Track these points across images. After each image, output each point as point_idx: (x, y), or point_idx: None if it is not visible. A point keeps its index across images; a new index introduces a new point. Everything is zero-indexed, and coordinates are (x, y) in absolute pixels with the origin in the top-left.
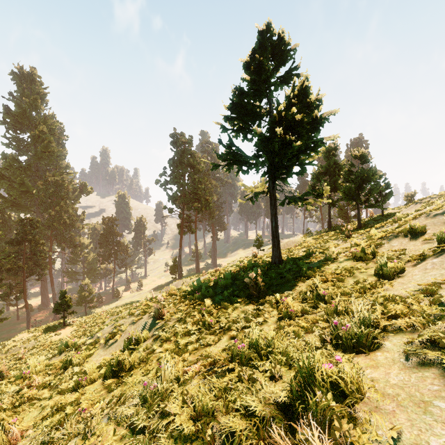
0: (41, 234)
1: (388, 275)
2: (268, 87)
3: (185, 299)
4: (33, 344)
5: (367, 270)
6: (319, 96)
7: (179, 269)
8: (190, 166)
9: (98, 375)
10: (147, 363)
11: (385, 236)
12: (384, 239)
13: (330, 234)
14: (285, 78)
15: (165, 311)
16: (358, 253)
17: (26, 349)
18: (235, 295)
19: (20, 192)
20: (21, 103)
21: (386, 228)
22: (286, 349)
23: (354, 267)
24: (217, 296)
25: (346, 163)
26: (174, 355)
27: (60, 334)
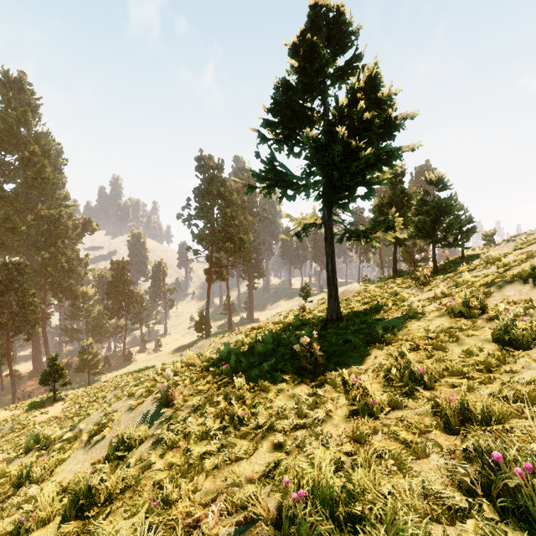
0: (32, 282)
1: (520, 342)
2: (322, 81)
3: (208, 373)
4: (11, 427)
5: (477, 332)
6: (393, 91)
7: (206, 325)
8: (220, 197)
9: (58, 507)
10: (136, 491)
11: (491, 281)
12: (490, 286)
13: (398, 281)
14: (344, 71)
15: (177, 393)
16: (458, 306)
17: (1, 434)
18: (279, 369)
19: (5, 229)
20: (7, 117)
21: (478, 272)
22: (393, 512)
23: (455, 327)
24: (253, 370)
25: (418, 191)
26: (180, 479)
27: (48, 413)
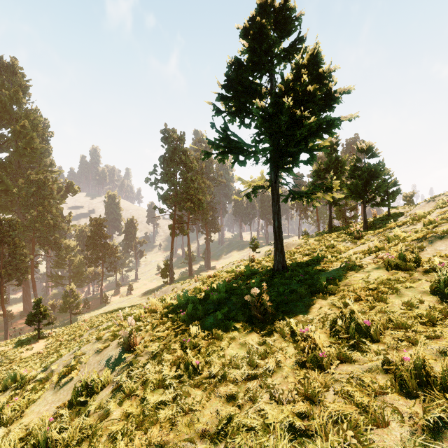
0: (22, 236)
1: None
2: (269, 60)
3: (167, 319)
4: None
5: (414, 284)
6: (332, 68)
7: (170, 272)
8: (182, 164)
9: None
10: (92, 442)
11: (422, 237)
12: (421, 241)
13: (334, 235)
14: (289, 52)
15: (138, 339)
16: (394, 260)
17: None
18: (232, 317)
19: None
20: (1, 96)
21: (406, 228)
22: None
23: (393, 279)
24: (207, 317)
25: (351, 158)
26: (134, 431)
27: (32, 349)
